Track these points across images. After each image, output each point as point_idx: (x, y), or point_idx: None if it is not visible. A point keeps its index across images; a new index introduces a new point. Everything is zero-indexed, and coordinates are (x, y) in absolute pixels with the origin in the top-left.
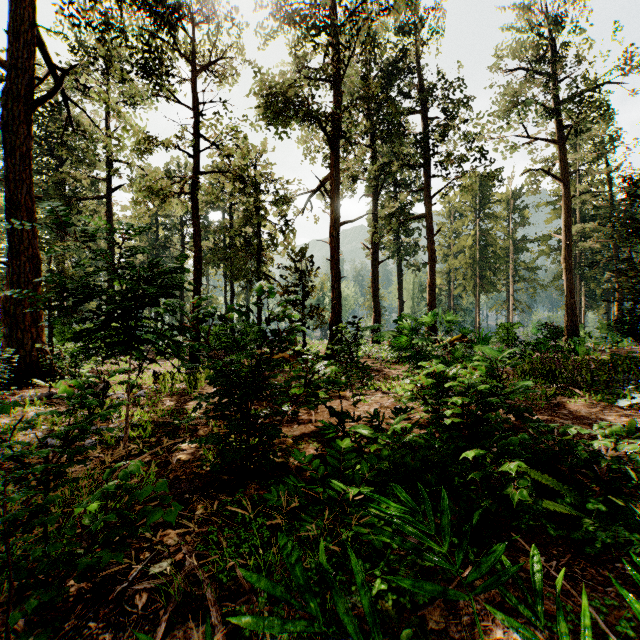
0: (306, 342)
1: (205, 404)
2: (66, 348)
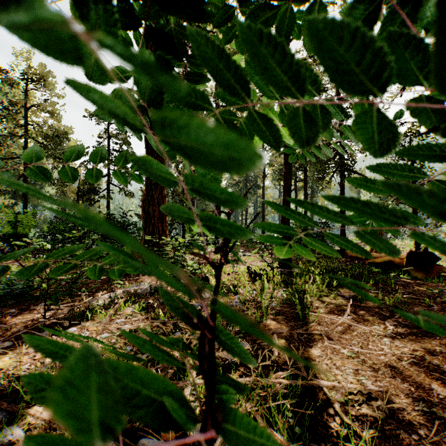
0: (418, 244)
1: (350, 369)
2: (170, 241)
